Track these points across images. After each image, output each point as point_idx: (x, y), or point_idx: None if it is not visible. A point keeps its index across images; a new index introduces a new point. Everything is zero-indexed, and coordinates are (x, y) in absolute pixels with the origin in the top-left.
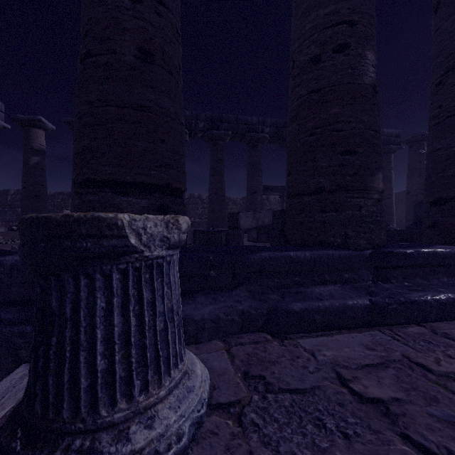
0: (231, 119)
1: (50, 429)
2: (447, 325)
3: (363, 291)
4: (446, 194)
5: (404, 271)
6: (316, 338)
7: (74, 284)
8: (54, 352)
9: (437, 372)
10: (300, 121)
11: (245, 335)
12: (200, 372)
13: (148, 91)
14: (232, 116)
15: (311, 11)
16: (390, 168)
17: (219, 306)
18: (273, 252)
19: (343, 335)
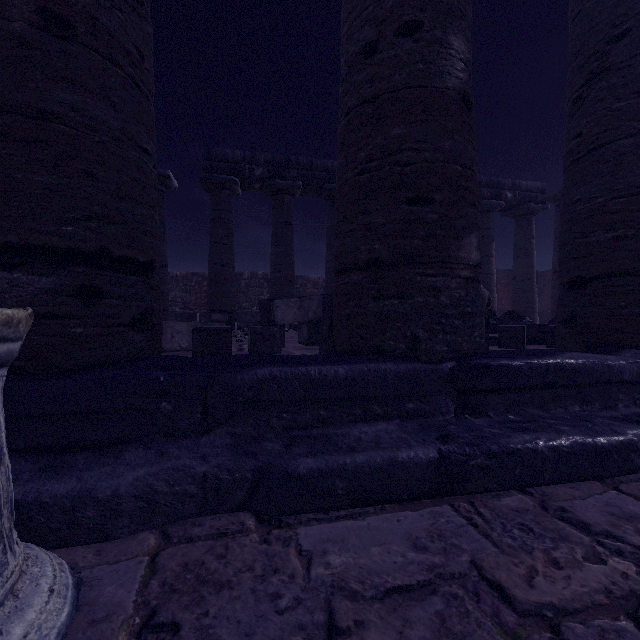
0: (302, 163)
1: None
2: (570, 490)
3: (435, 433)
4: (587, 271)
5: (508, 396)
6: (333, 524)
7: None
8: None
9: (522, 606)
10: (348, 151)
11: (210, 519)
12: (19, 633)
13: (57, 86)
14: (303, 159)
15: None
16: (531, 237)
17: (161, 468)
18: (283, 366)
19: (384, 517)
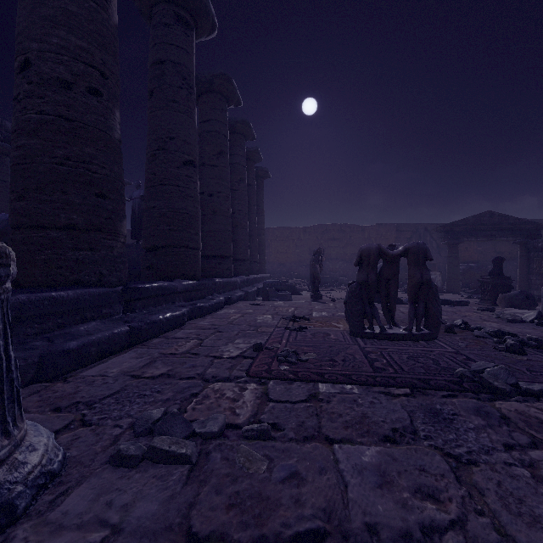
0: None
1: None
2: (171, 333)
3: (120, 322)
4: (159, 243)
5: (143, 302)
6: (96, 367)
7: None
8: None
9: (179, 353)
10: (44, 142)
11: None
12: None
13: None
14: None
15: (60, 27)
16: None
17: None
18: (29, 293)
19: (116, 358)
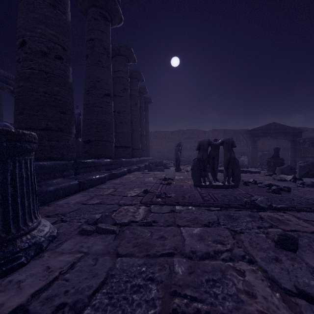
0: None
1: (5, 241)
2: (99, 186)
3: (73, 179)
4: (91, 138)
5: (84, 169)
6: (63, 200)
7: (13, 165)
8: (0, 203)
9: (105, 194)
10: (33, 84)
11: None
12: None
13: None
14: None
15: (41, 24)
16: None
17: None
18: None
19: (72, 197)
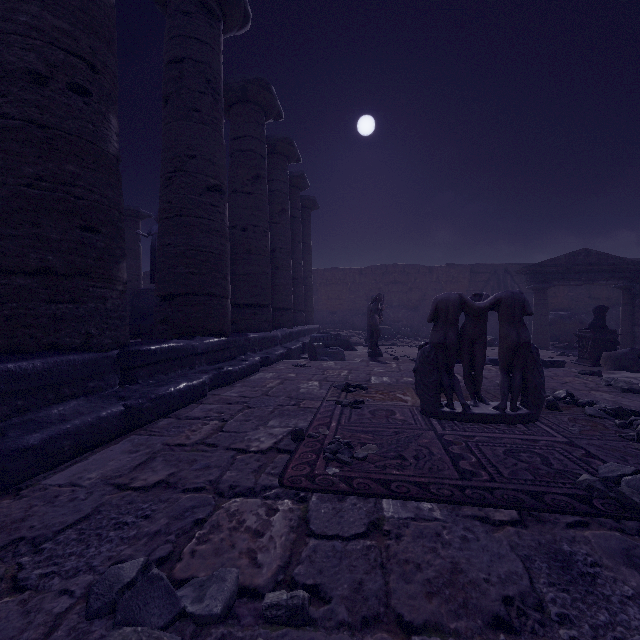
0: None
1: None
2: (186, 410)
3: (114, 398)
4: (176, 290)
5: (149, 369)
6: (69, 469)
7: None
8: None
9: (190, 444)
10: (7, 156)
11: None
12: None
13: None
14: None
15: (30, 0)
16: None
17: None
18: None
19: (101, 453)
